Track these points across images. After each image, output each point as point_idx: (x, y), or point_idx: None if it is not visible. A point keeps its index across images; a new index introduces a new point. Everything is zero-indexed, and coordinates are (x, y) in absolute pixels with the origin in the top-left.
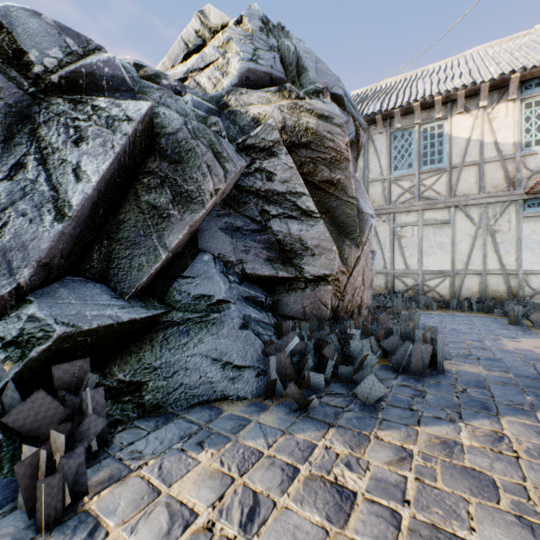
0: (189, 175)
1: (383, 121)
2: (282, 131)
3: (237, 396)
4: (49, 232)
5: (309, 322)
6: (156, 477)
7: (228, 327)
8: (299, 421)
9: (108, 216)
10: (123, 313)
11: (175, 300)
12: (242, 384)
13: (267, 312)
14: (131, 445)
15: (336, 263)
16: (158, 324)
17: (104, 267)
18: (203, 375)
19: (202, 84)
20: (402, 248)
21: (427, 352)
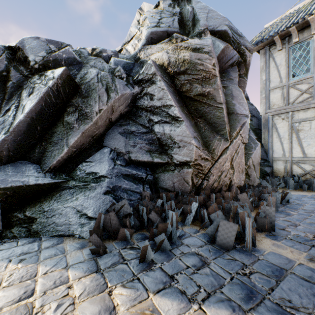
0: (89, 103)
1: (282, 40)
2: (168, 66)
3: (79, 236)
4: None
5: (169, 194)
6: None
7: (96, 192)
8: (86, 262)
9: (47, 130)
10: (34, 180)
11: (76, 174)
12: (86, 228)
13: (144, 185)
14: (0, 250)
15: (194, 153)
16: (60, 187)
17: (40, 156)
18: (68, 219)
19: (129, 50)
20: (300, 139)
21: (232, 230)
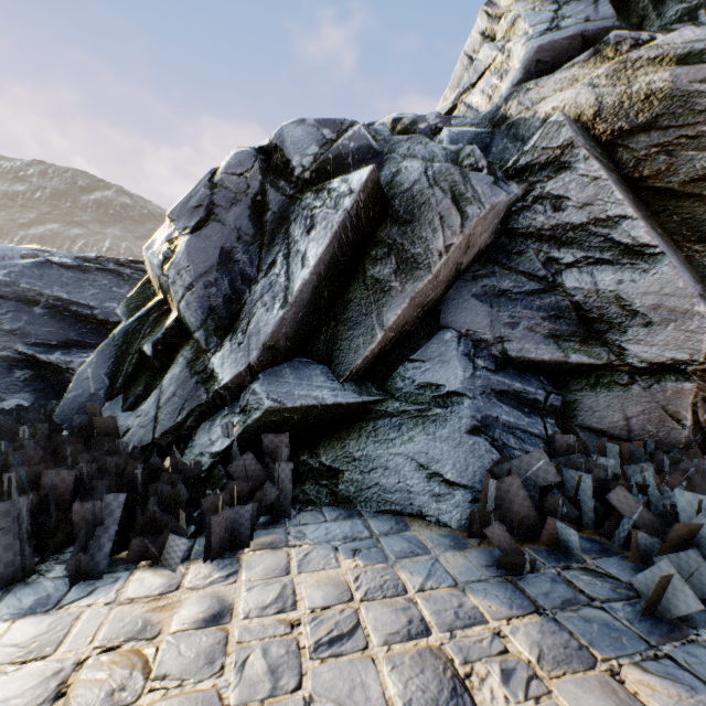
0: (418, 235)
1: None
2: (594, 119)
3: (436, 520)
4: (274, 318)
5: (624, 445)
6: (297, 560)
7: (450, 428)
8: (493, 582)
9: (336, 297)
10: (330, 396)
11: (395, 388)
12: (448, 506)
13: (544, 417)
14: (304, 525)
15: (703, 338)
16: (370, 412)
17: (328, 349)
18: (403, 480)
19: (474, 104)
20: None
21: None
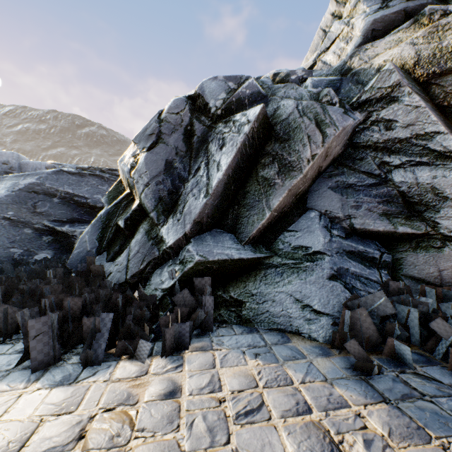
0: (293, 148)
1: None
2: (414, 67)
3: (308, 336)
4: (200, 204)
5: (439, 289)
6: (219, 359)
7: (316, 276)
8: (351, 379)
9: (239, 190)
10: (236, 253)
11: (278, 248)
12: (316, 327)
13: (379, 269)
14: (222, 336)
15: None
16: (262, 264)
17: (234, 223)
18: (285, 309)
19: (328, 61)
20: None
21: None
